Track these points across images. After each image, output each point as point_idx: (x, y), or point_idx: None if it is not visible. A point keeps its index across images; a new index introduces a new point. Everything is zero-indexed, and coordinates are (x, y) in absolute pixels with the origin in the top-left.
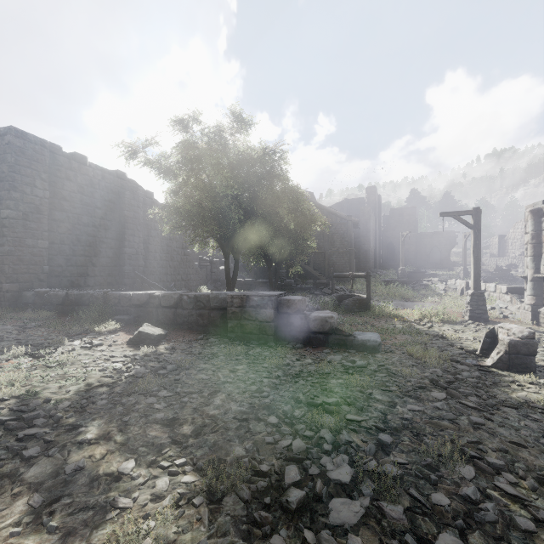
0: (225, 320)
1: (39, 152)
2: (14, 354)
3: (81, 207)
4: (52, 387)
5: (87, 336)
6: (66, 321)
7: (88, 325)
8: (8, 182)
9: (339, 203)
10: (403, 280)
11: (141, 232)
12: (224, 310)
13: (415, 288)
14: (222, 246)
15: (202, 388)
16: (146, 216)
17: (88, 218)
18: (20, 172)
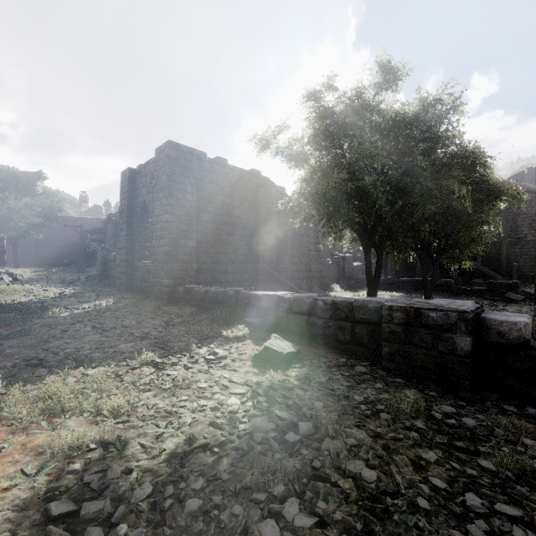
0: (377, 339)
1: (189, 160)
2: (144, 360)
3: (222, 208)
4: (149, 432)
5: (215, 341)
6: (203, 320)
7: (218, 328)
8: (167, 190)
9: (516, 175)
10: None
11: (273, 228)
12: (375, 325)
13: None
14: (361, 237)
15: (368, 517)
16: (278, 212)
17: (228, 217)
18: (175, 180)
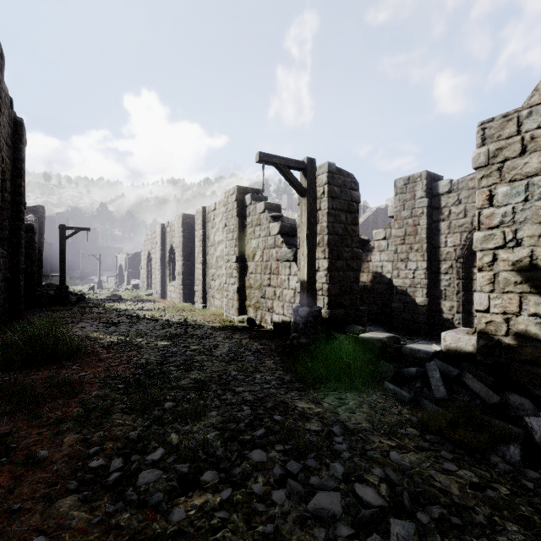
0: None
1: None
2: None
3: None
4: None
5: None
6: None
7: None
8: None
9: None
10: (81, 277)
11: None
12: None
13: (86, 281)
14: None
15: None
16: None
17: None
18: None
